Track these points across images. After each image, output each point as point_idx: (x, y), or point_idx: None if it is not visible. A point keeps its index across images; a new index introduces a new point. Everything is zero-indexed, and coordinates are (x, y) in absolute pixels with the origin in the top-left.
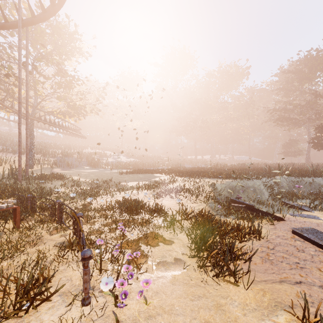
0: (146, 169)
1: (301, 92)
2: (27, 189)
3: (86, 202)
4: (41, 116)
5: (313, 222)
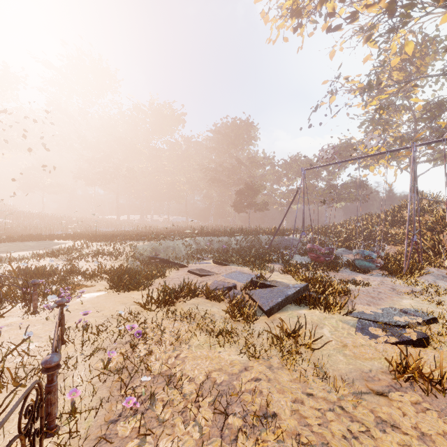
0: (36, 235)
1: (229, 156)
2: None
3: None
4: None
5: (205, 266)
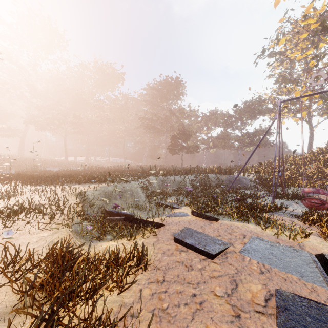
0: None
1: (162, 108)
2: None
3: None
4: None
5: (185, 221)
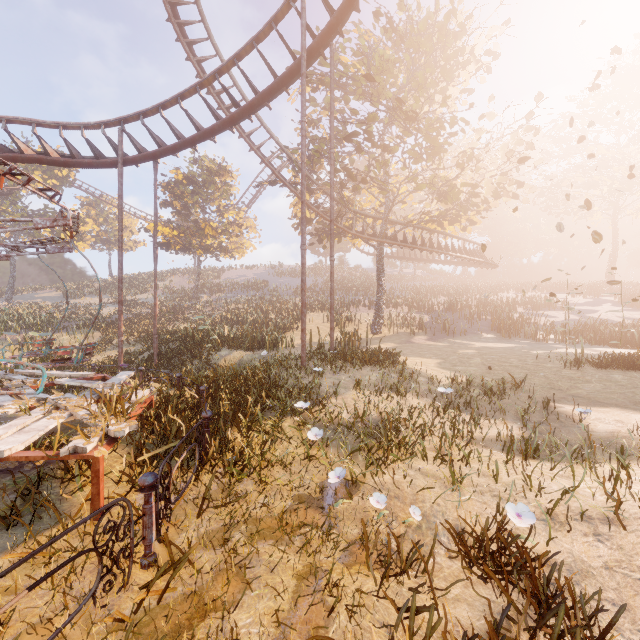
0: None
1: None
2: (265, 385)
3: (348, 471)
4: (394, 233)
5: None
